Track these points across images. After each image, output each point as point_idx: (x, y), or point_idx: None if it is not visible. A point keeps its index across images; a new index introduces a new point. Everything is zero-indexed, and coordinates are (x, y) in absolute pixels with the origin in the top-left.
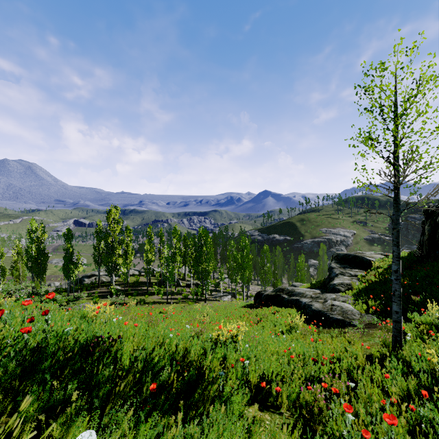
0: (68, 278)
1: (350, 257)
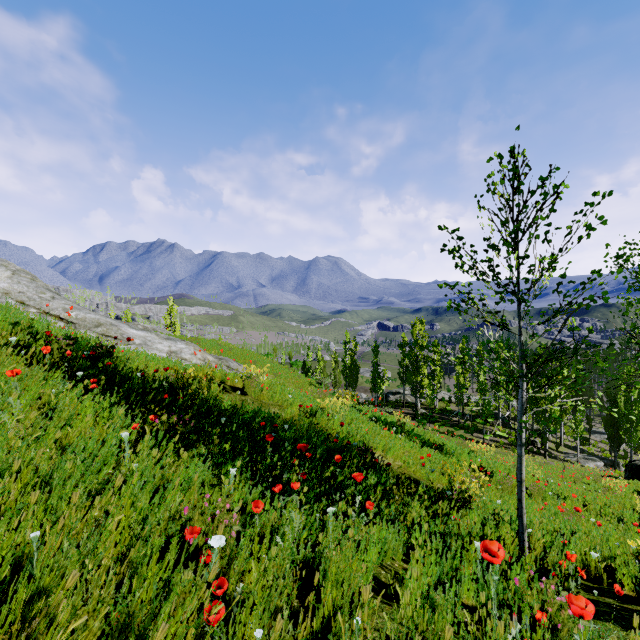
0: (375, 392)
1: None
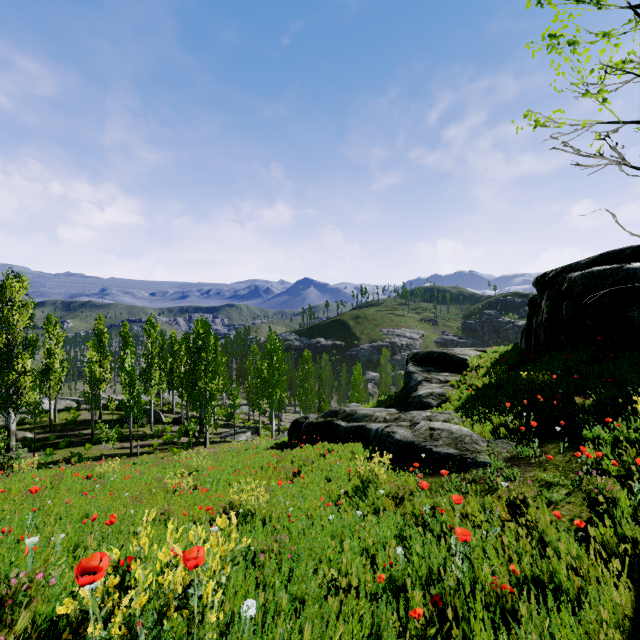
0: None
1: (435, 356)
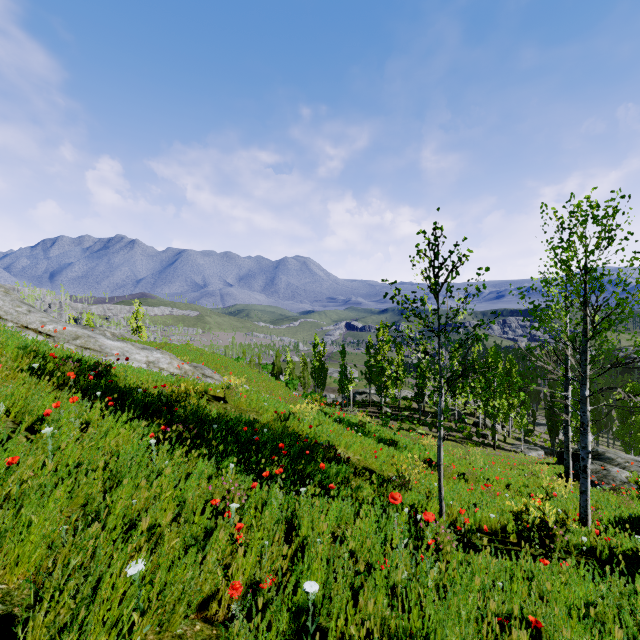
0: (342, 393)
1: None
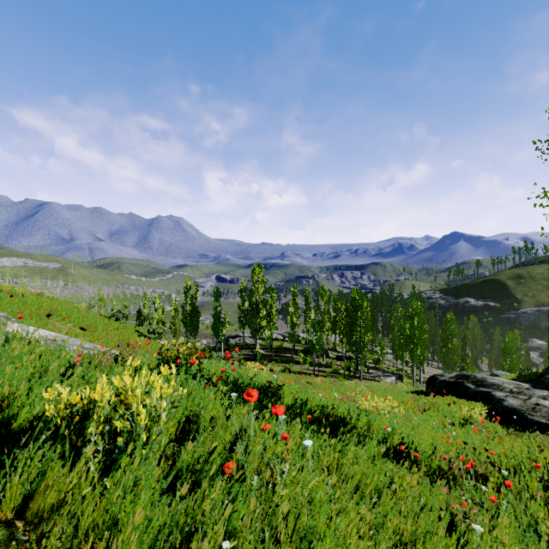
0: (216, 337)
1: None
